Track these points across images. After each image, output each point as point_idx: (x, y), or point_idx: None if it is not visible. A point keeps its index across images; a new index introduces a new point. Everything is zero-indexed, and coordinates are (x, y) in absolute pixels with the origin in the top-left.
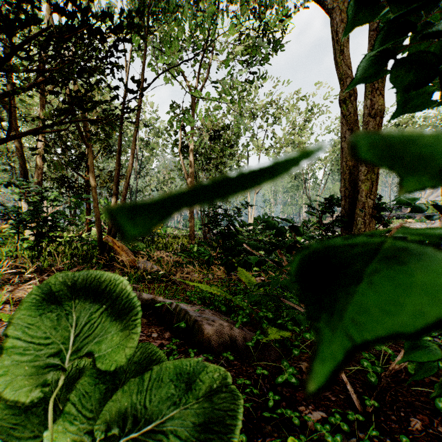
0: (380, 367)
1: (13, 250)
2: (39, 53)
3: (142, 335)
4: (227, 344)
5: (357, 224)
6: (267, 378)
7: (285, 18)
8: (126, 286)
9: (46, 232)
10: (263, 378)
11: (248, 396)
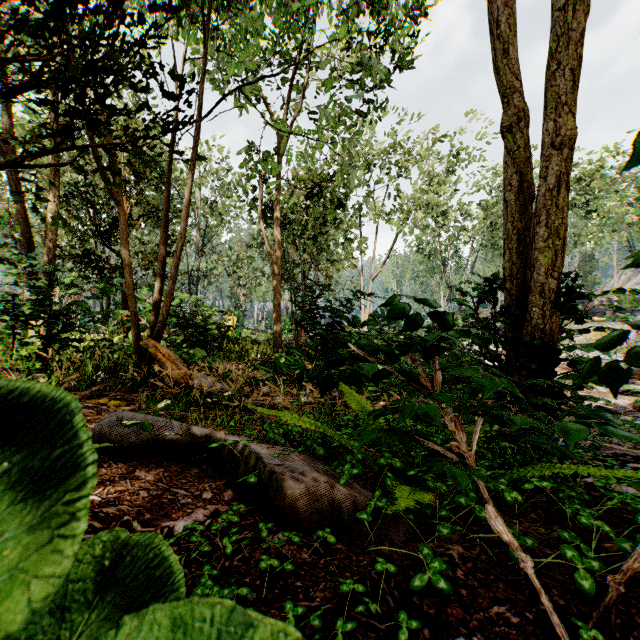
0: (598, 561)
1: (6, 360)
2: (16, 30)
3: (186, 496)
4: (325, 514)
5: (531, 318)
6: (394, 576)
7: (416, 18)
8: (71, 418)
9: (57, 333)
10: (387, 576)
11: (362, 616)
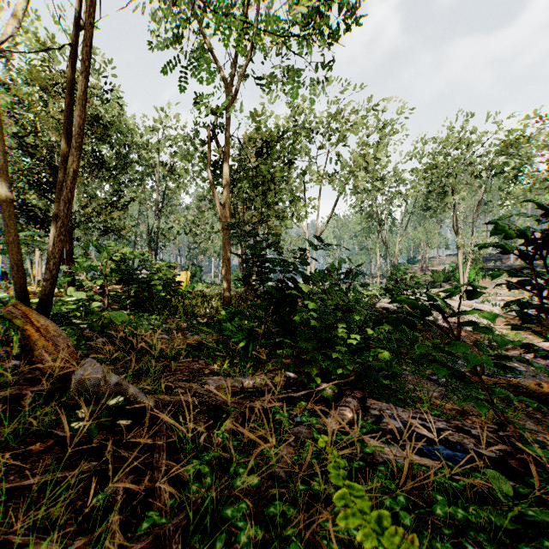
0: None
1: None
2: None
3: None
4: None
5: None
6: None
7: None
8: None
9: None
10: None
11: None
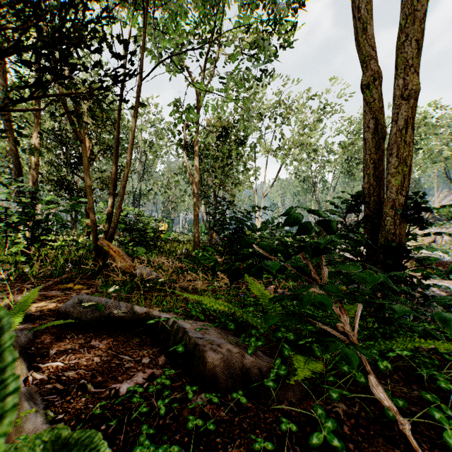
0: None
1: (0, 255)
2: None
3: (130, 361)
4: (237, 378)
5: (385, 225)
6: (295, 432)
7: (295, 10)
8: None
9: (37, 235)
10: (289, 432)
11: None
